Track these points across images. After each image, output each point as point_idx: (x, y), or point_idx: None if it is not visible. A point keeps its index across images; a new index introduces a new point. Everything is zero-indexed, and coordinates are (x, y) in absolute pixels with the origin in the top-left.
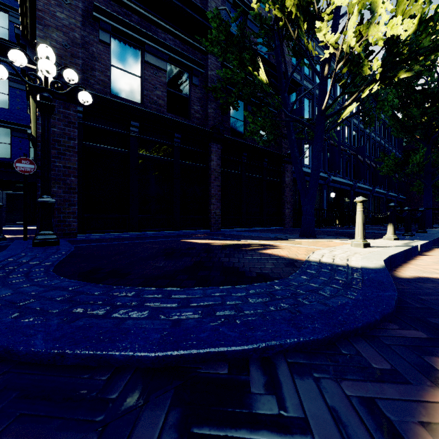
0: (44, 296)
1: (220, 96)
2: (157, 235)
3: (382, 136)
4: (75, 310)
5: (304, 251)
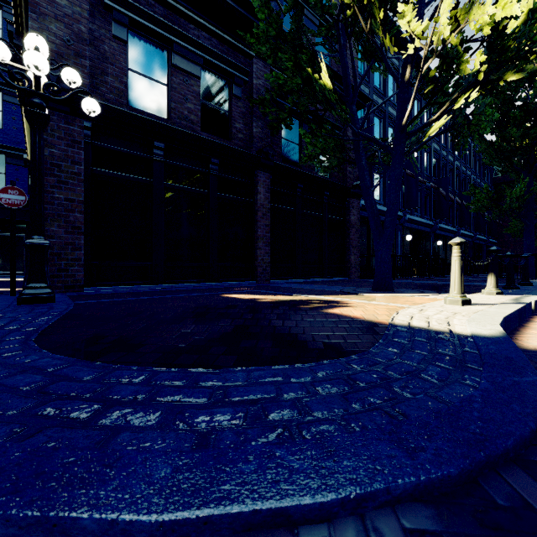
0: (4, 384)
1: (269, 111)
2: (188, 288)
3: (468, 165)
4: (43, 411)
5: (384, 310)
